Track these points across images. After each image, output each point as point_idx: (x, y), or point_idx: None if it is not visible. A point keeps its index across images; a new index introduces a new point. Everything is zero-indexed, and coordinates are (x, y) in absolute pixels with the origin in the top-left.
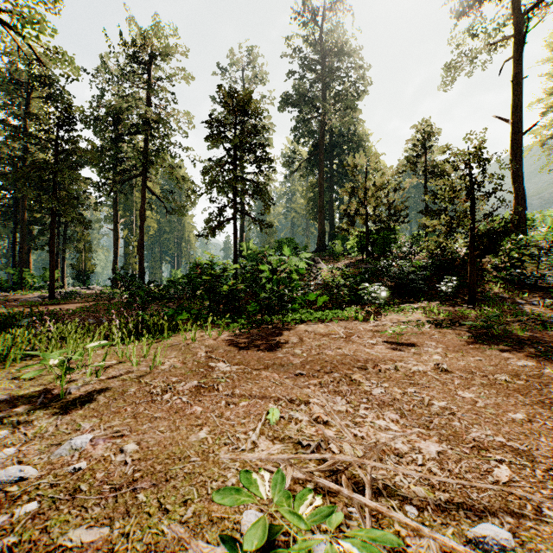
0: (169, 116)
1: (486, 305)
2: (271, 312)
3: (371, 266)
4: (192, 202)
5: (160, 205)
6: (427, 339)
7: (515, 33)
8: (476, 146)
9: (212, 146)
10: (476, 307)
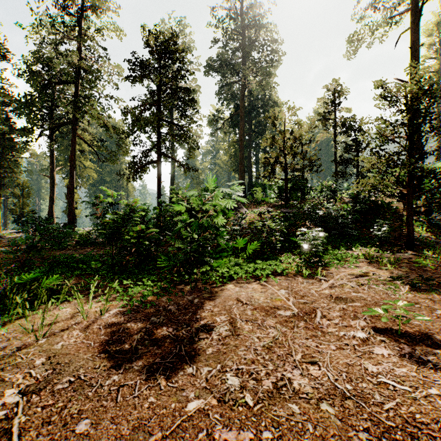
0: (101, 68)
1: (427, 251)
2: (188, 271)
3: (291, 210)
4: (122, 151)
5: (92, 153)
6: (435, 320)
7: (414, 4)
8: (415, 79)
9: (133, 83)
10: (421, 254)
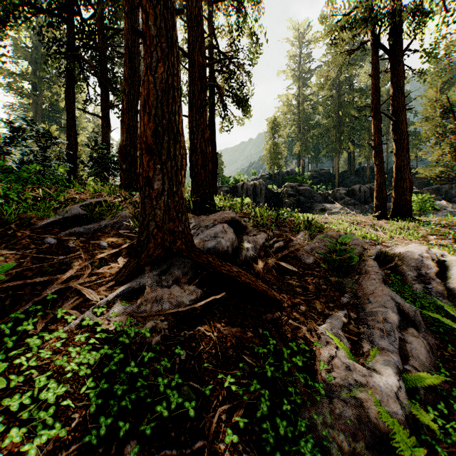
0: None
1: None
2: None
3: None
4: None
5: None
6: None
7: None
8: None
9: None
10: None
